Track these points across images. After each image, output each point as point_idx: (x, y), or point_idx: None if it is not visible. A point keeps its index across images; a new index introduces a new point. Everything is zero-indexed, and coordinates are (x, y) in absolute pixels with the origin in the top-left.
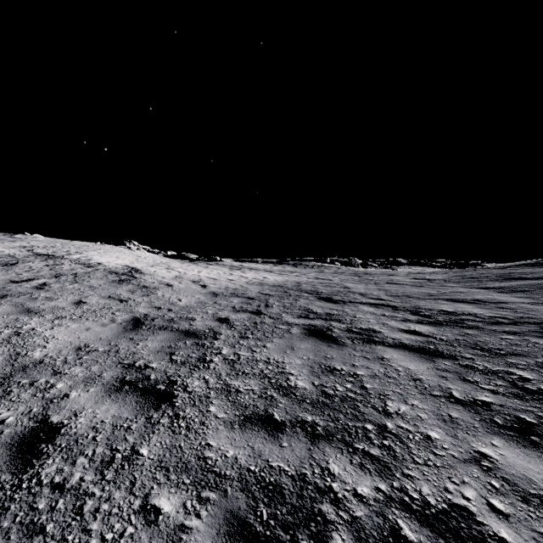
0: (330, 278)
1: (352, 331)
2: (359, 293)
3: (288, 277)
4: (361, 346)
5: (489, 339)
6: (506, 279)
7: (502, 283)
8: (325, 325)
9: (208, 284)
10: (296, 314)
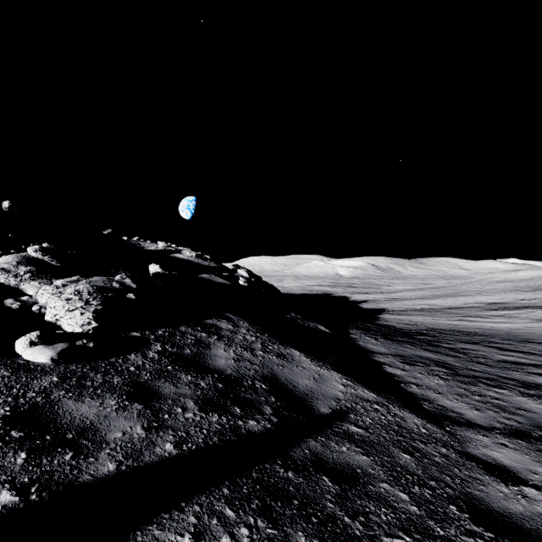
0: None
1: None
2: None
3: None
4: None
5: (486, 368)
6: None
7: None
8: None
9: None
10: None
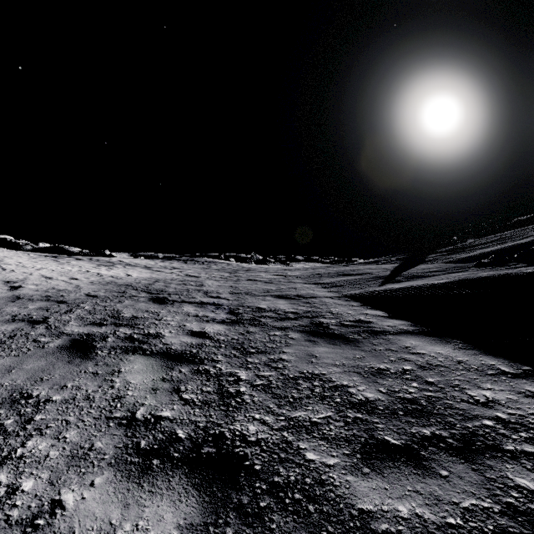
0: (200, 275)
1: (130, 338)
2: (204, 292)
3: (157, 275)
4: (111, 358)
5: (258, 337)
6: (338, 275)
7: (332, 279)
8: (107, 332)
9: (26, 285)
10: (91, 320)
